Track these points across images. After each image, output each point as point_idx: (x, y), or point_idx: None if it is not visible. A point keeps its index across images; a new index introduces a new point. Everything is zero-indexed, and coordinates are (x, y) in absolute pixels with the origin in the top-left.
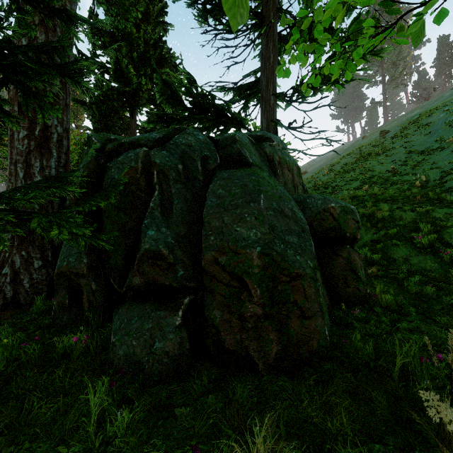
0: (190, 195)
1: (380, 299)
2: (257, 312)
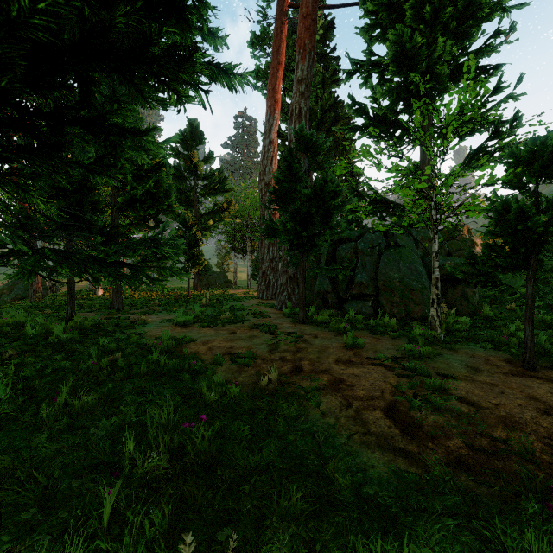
0: (373, 260)
1: (482, 313)
2: (397, 300)
